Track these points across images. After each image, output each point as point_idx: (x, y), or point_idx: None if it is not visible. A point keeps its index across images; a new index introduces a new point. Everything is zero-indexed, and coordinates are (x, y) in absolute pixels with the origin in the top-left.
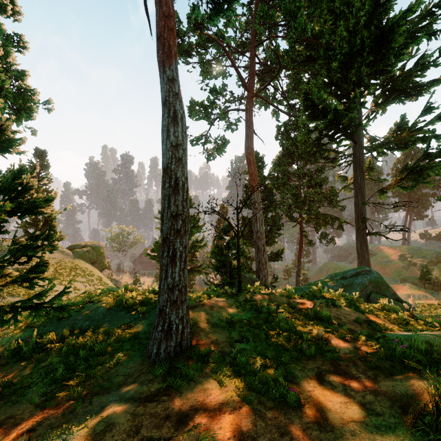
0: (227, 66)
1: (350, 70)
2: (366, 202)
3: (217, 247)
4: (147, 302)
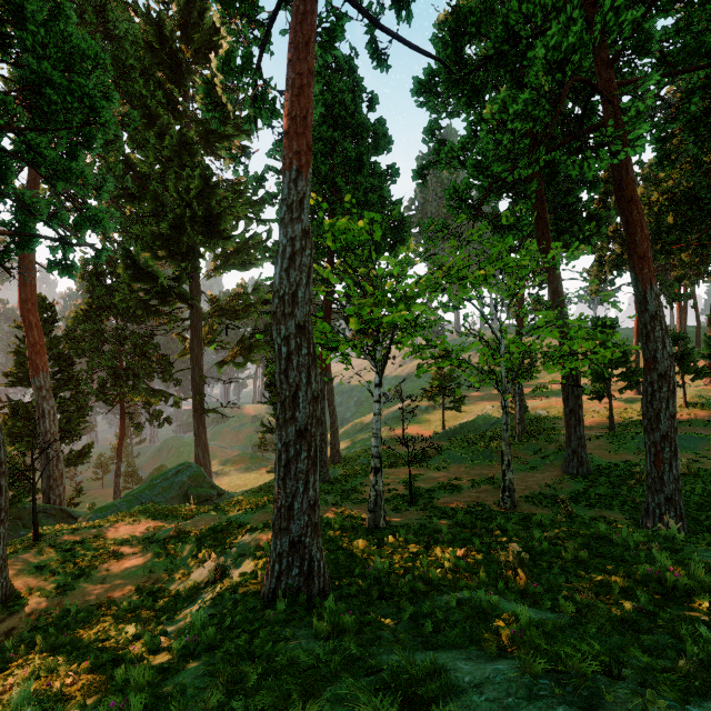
0: None
1: (182, 235)
2: (203, 377)
3: None
4: None
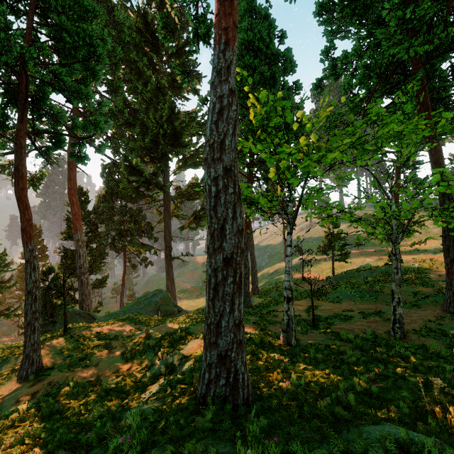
0: None
1: (158, 146)
2: (171, 236)
3: None
4: None
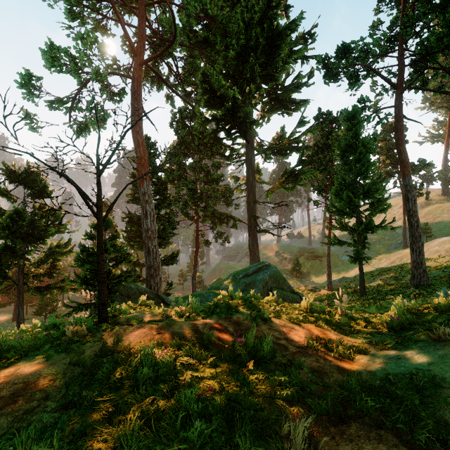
0: (107, 17)
1: (245, 65)
2: (257, 201)
3: (86, 250)
4: None
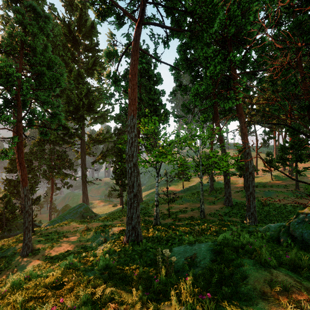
0: None
1: (78, 111)
2: (86, 168)
3: None
4: (1, 249)
